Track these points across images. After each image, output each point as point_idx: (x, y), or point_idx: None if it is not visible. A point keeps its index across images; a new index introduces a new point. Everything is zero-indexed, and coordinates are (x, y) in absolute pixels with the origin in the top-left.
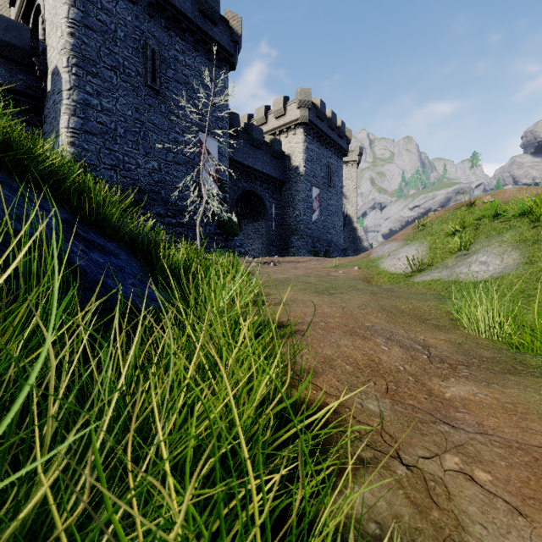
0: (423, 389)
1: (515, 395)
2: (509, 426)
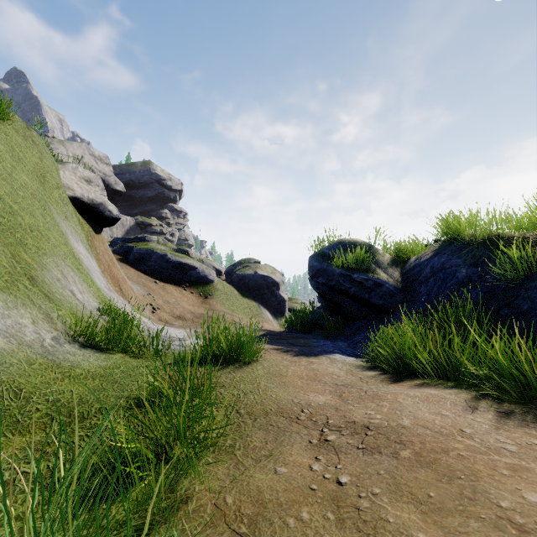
0: (343, 397)
1: (292, 395)
2: (312, 385)
